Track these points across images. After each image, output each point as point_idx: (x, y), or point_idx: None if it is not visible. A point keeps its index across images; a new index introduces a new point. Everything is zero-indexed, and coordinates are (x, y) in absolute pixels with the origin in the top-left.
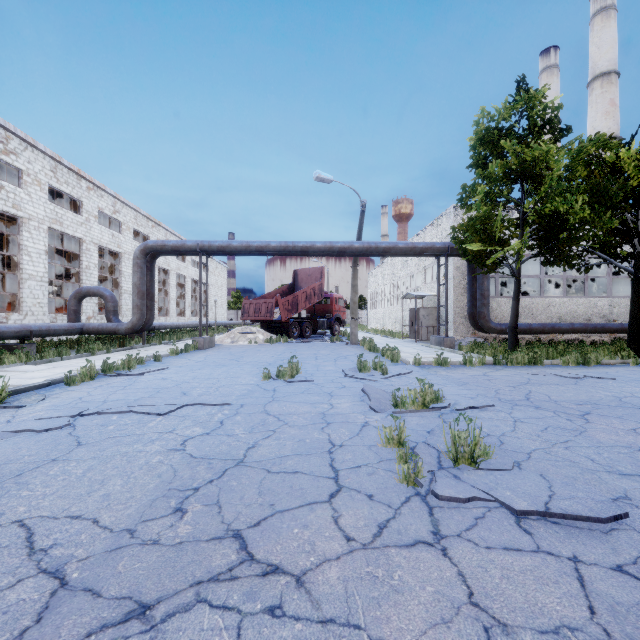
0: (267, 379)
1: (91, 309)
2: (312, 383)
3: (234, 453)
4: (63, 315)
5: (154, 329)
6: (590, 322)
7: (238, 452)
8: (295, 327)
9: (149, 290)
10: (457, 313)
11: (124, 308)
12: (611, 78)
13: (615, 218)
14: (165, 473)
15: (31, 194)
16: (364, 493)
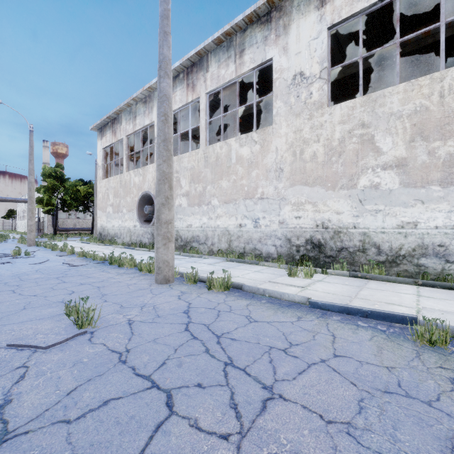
0: None
1: None
2: None
3: None
4: None
5: None
6: None
7: None
8: None
9: None
10: (49, 224)
11: None
12: None
13: (80, 202)
14: None
15: None
16: None
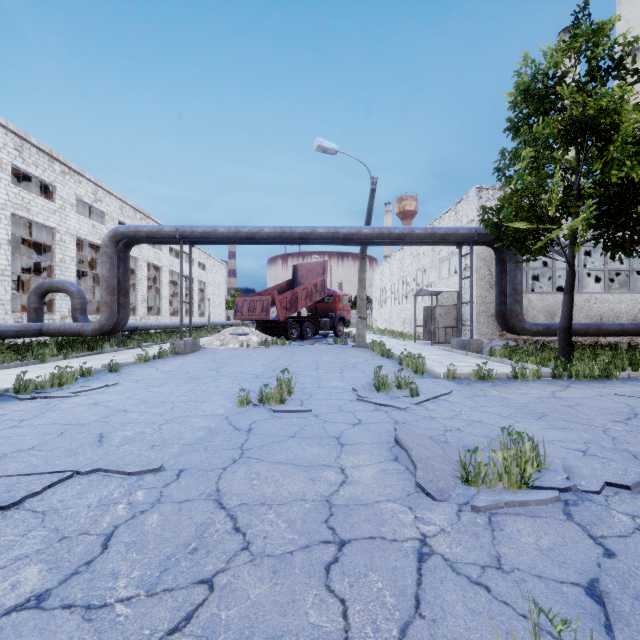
0: (244, 406)
1: (67, 307)
2: (310, 413)
3: None
4: None
5: (136, 330)
6: (636, 322)
7: None
8: (294, 327)
9: (122, 284)
10: (481, 311)
11: None
12: None
13: None
14: None
15: None
16: None
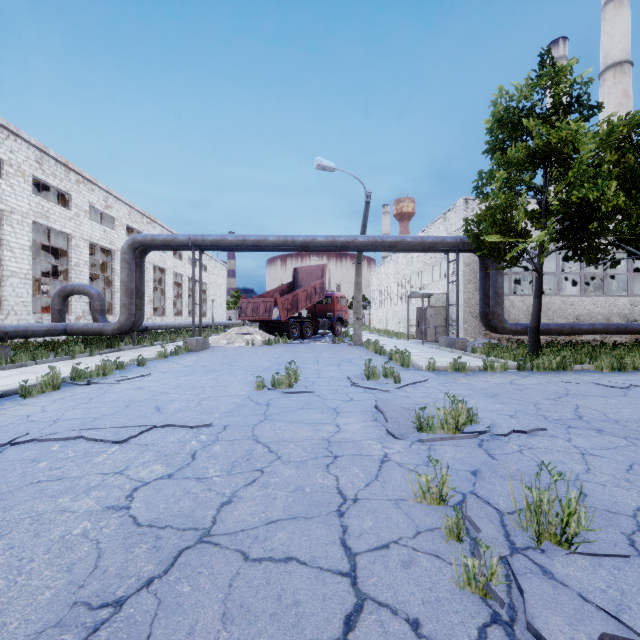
0: (260, 389)
1: (81, 308)
2: (313, 394)
3: (199, 515)
4: (50, 315)
5: (147, 329)
6: (609, 322)
7: (205, 513)
8: (295, 327)
9: (138, 288)
10: (468, 312)
11: (117, 307)
12: (624, 68)
13: None
14: (81, 562)
15: (14, 186)
16: (404, 617)
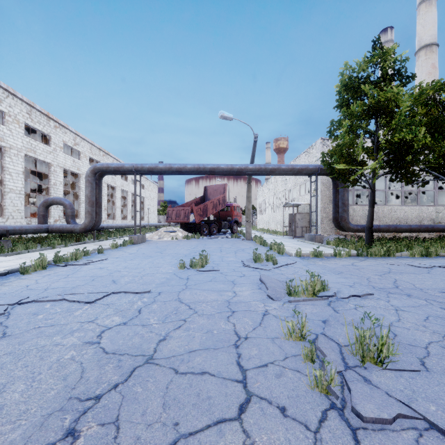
0: (182, 268)
1: (57, 214)
2: (218, 272)
3: (145, 347)
4: (36, 218)
5: (103, 229)
6: (421, 224)
7: (149, 346)
8: (205, 227)
9: (97, 200)
10: (324, 217)
11: (82, 214)
12: (432, 48)
13: None
14: (72, 374)
15: (12, 130)
16: (276, 405)
